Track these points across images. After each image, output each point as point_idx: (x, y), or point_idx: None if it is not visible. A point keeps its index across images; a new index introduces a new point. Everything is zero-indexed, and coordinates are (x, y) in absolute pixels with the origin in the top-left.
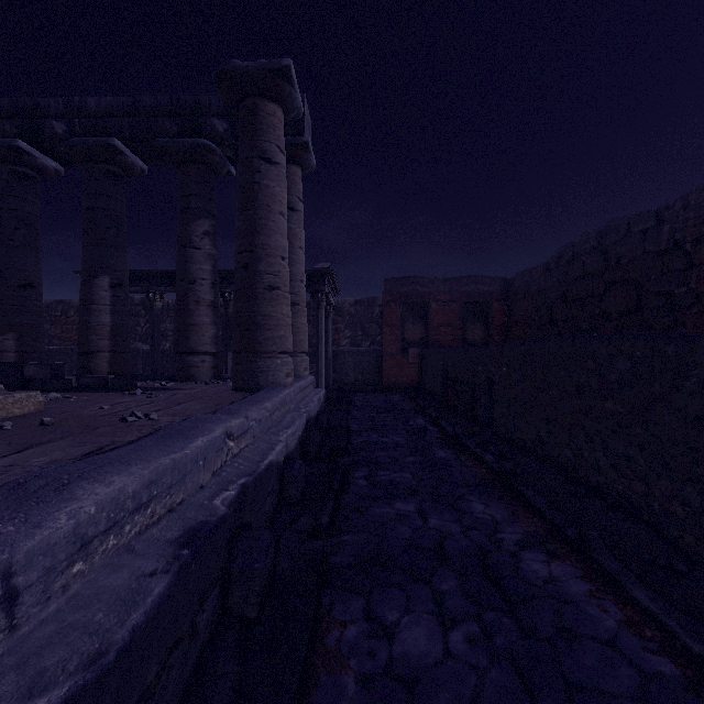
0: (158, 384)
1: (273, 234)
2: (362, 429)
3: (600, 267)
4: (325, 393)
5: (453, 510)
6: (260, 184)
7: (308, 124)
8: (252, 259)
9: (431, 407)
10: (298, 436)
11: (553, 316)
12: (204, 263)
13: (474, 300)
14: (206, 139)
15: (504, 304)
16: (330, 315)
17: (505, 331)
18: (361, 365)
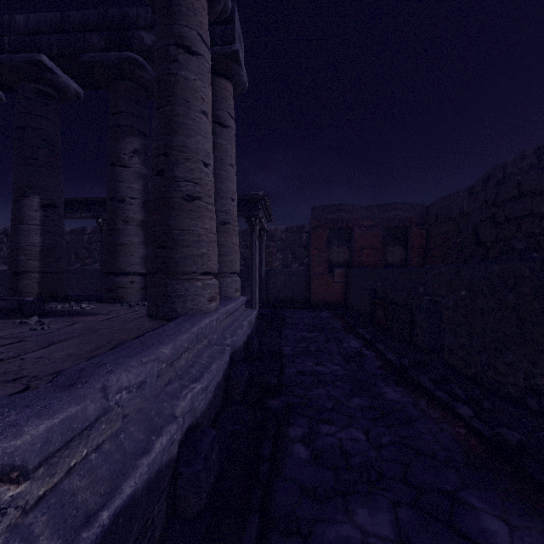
0: (78, 307)
1: (193, 135)
2: (295, 353)
3: (541, 185)
4: (256, 314)
5: (459, 540)
6: (177, 75)
7: (239, 39)
8: (168, 163)
9: (361, 326)
10: (216, 383)
11: (480, 237)
12: (133, 182)
13: (394, 225)
14: (133, 52)
15: (422, 228)
16: (264, 239)
17: (423, 253)
18: (291, 284)
